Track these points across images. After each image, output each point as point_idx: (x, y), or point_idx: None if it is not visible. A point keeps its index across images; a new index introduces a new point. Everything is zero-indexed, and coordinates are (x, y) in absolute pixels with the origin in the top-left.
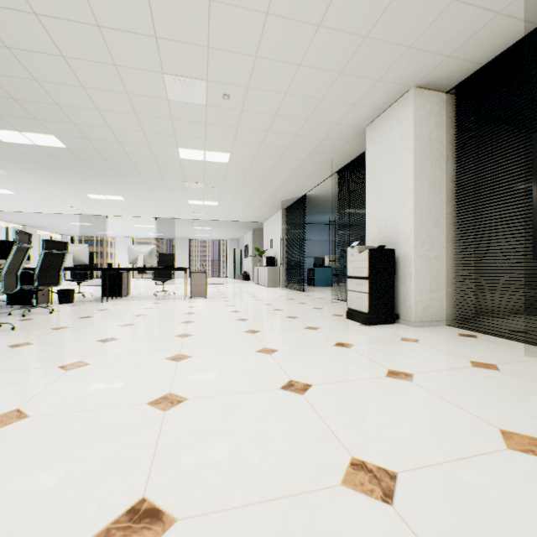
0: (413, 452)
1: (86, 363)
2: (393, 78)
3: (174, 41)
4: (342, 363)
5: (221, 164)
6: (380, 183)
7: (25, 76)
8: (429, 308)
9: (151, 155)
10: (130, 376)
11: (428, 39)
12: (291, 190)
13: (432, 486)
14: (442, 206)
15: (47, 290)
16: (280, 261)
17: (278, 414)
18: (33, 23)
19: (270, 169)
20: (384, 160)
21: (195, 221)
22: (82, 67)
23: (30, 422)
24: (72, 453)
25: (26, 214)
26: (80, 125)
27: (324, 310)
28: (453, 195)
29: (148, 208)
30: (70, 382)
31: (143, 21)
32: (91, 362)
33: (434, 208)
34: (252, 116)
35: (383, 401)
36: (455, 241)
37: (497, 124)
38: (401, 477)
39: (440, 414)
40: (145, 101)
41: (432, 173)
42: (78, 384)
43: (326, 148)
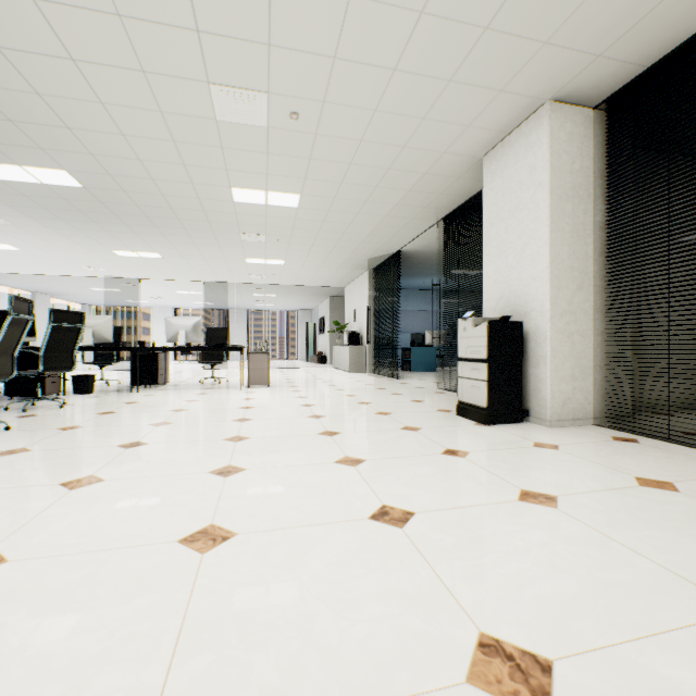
0: (572, 625)
1: (99, 479)
2: (522, 88)
3: (222, 36)
4: (455, 480)
5: (289, 208)
6: (502, 232)
7: (23, 88)
8: (570, 401)
9: (195, 197)
10: (158, 498)
11: (572, 31)
12: (381, 245)
13: (609, 685)
14: (588, 263)
15: (58, 377)
16: (367, 338)
17: (367, 558)
18: (29, 11)
19: (353, 215)
20: (508, 201)
21: (256, 285)
22: (99, 75)
23: (6, 570)
24: (59, 623)
25: (35, 277)
26: (99, 156)
27: (426, 403)
28: (603, 247)
29: (194, 269)
30: (73, 507)
31: (180, 7)
32: (105, 478)
33: (577, 265)
34: (330, 142)
35: (518, 539)
36: (605, 310)
37: (660, 152)
38: (559, 668)
39: (604, 561)
40: (185, 122)
41: (574, 217)
42: (83, 511)
43: (429, 187)
